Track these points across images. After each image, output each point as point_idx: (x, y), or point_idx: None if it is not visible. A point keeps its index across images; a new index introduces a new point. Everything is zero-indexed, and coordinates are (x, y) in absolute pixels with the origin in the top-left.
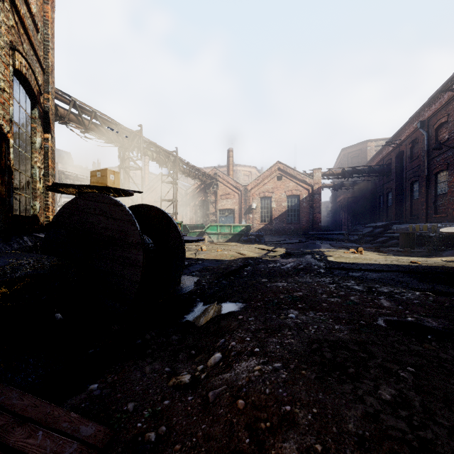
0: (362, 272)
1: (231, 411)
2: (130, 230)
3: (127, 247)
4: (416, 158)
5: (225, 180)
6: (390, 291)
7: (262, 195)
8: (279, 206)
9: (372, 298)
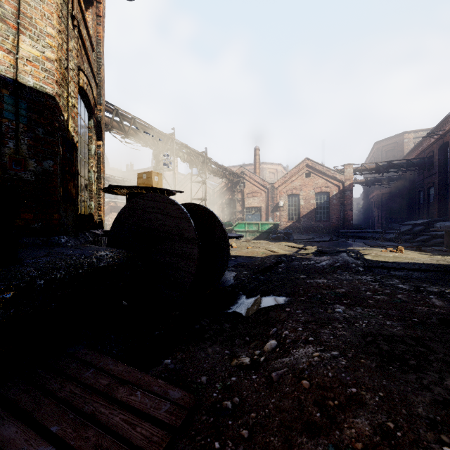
0: (405, 271)
1: (297, 389)
2: (186, 226)
3: (183, 241)
4: None
5: (251, 178)
6: (441, 291)
7: (289, 192)
8: (307, 204)
9: (422, 297)
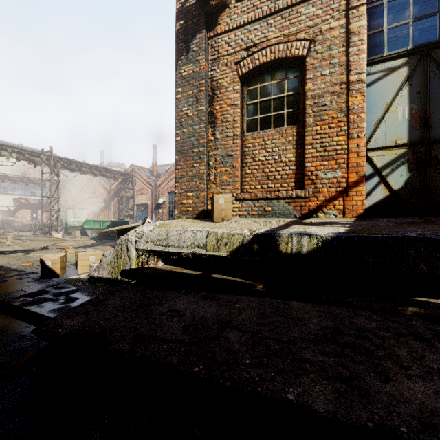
0: None
1: None
2: None
3: None
4: None
5: (140, 176)
6: None
7: (169, 190)
8: None
9: None
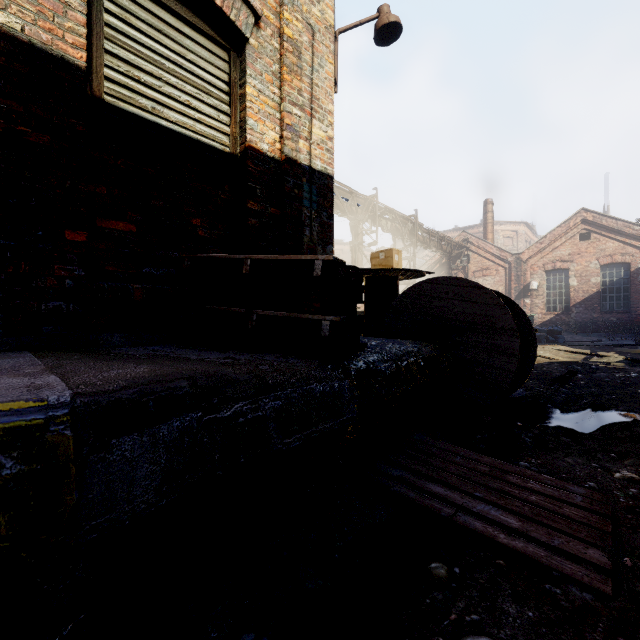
0: None
1: None
2: (499, 314)
3: (494, 333)
4: None
5: (481, 248)
6: None
7: (549, 267)
8: (583, 284)
9: None
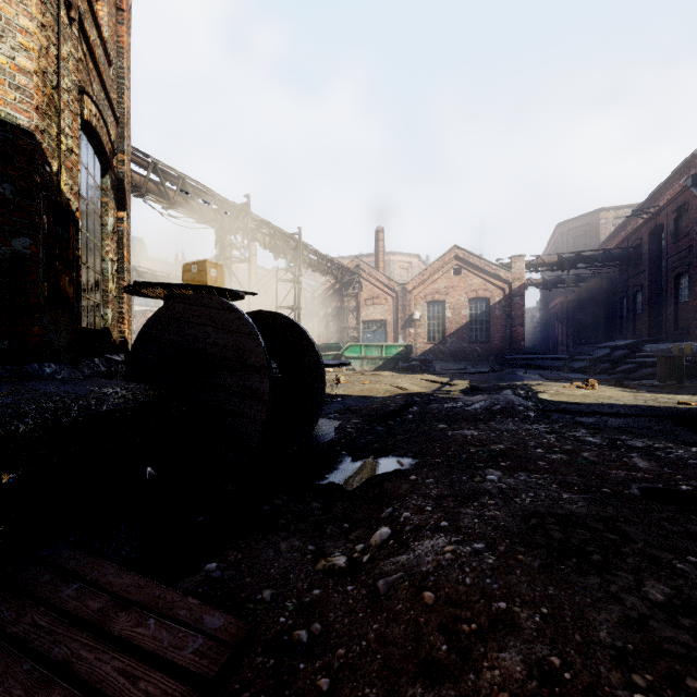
0: (597, 417)
1: (415, 606)
2: (251, 346)
3: (246, 371)
4: (684, 236)
5: (372, 276)
6: (647, 446)
7: (429, 298)
8: (456, 316)
9: (619, 455)
